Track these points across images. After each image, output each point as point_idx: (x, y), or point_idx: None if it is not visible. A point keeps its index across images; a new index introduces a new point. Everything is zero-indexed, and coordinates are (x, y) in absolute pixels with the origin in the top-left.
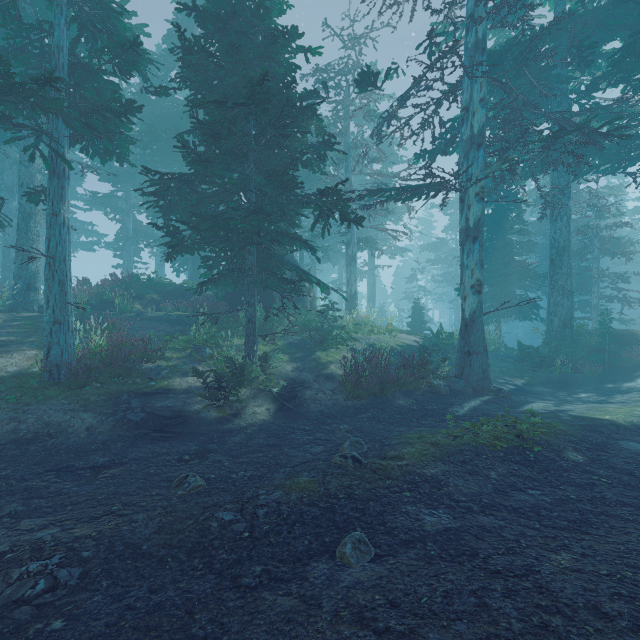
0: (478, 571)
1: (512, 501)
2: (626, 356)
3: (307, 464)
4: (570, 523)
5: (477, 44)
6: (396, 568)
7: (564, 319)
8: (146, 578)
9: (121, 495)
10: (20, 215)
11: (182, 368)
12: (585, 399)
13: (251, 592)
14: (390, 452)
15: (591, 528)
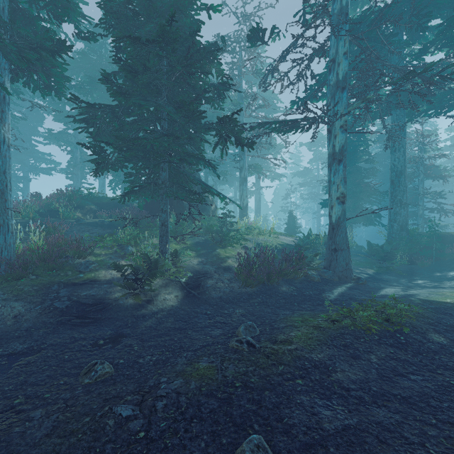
0: None
1: (399, 388)
2: (448, 252)
3: (207, 348)
4: None
5: (342, 10)
6: None
7: (401, 224)
8: None
9: (28, 385)
10: None
11: (108, 262)
12: (422, 285)
13: None
14: (280, 336)
15: None
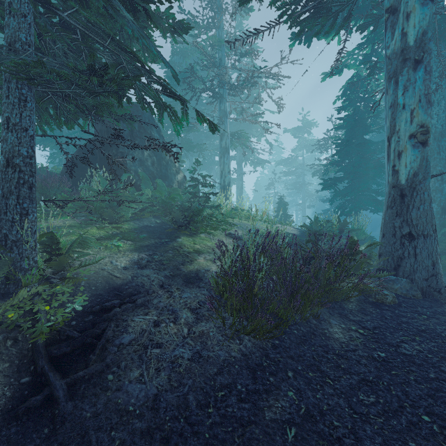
0: None
1: None
2: None
3: None
4: None
5: None
6: None
7: (443, 205)
8: None
9: None
10: None
11: None
12: None
13: None
14: None
15: None
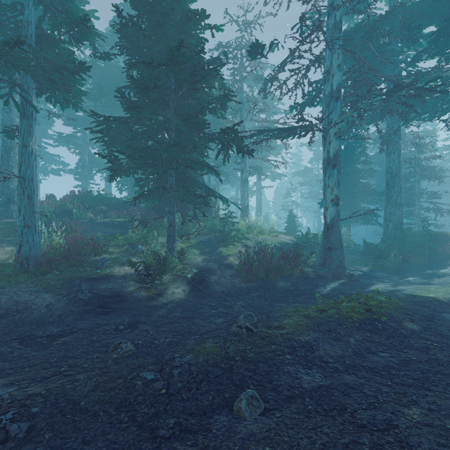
0: (348, 425)
1: (368, 362)
2: (440, 250)
3: (212, 332)
4: (415, 381)
5: (335, 25)
6: (281, 421)
7: (396, 224)
8: (81, 430)
9: (69, 358)
10: (3, 148)
11: (121, 260)
12: (413, 281)
13: (165, 442)
14: (274, 323)
15: (432, 385)
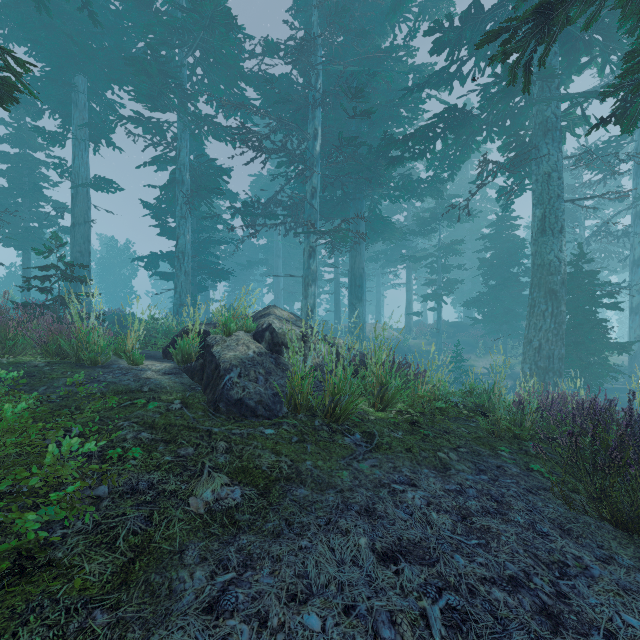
0: None
1: None
2: None
3: None
4: None
5: (636, 214)
6: None
7: None
8: None
9: None
10: (407, 302)
11: (476, 366)
12: None
13: None
14: None
15: None
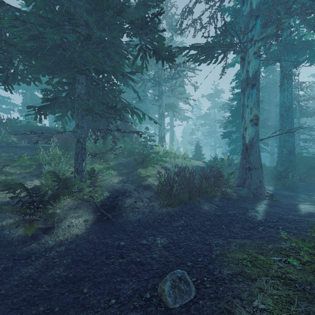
0: None
1: None
2: None
3: None
4: None
5: None
6: None
7: (290, 149)
8: None
9: None
10: None
11: (18, 182)
12: None
13: None
14: (236, 309)
15: None
